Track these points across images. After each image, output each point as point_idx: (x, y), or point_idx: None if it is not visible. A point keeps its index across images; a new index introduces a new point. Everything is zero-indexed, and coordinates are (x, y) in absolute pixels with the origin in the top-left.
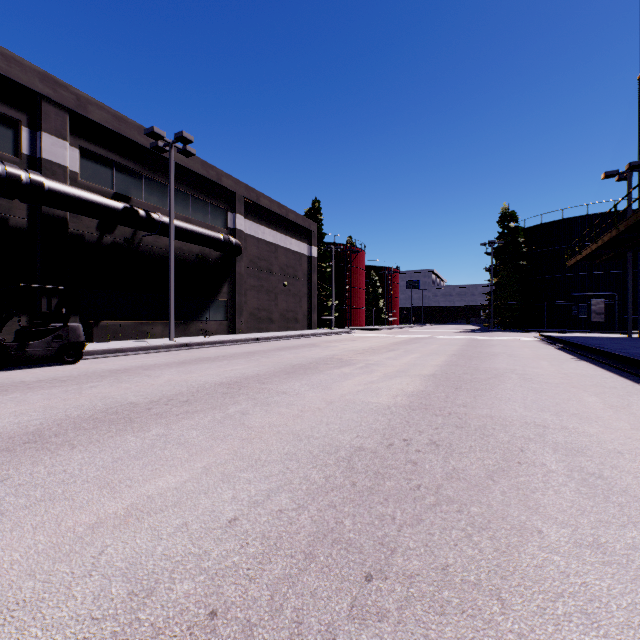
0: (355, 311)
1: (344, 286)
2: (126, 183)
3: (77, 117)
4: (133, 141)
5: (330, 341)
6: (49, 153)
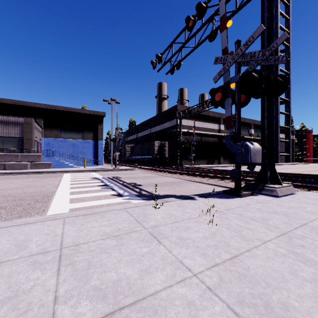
0: (307, 156)
1: (302, 146)
2: (258, 133)
3: (253, 124)
4: (259, 125)
5: (309, 165)
6: (251, 132)
